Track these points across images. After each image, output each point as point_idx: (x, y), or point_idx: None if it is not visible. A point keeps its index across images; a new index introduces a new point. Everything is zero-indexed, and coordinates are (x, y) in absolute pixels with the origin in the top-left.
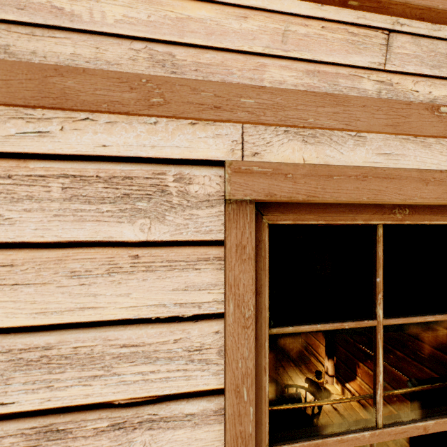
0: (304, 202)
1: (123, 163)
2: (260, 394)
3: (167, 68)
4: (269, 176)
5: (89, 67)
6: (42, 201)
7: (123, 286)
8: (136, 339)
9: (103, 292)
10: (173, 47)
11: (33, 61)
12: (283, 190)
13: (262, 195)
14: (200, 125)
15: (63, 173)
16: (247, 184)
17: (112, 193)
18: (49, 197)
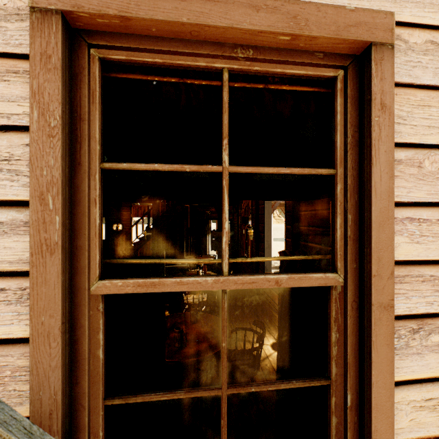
0: (133, 34)
1: None
2: (85, 220)
3: None
4: None
5: None
6: None
7: None
8: None
9: None
10: None
11: None
12: (92, 3)
13: (68, 6)
14: None
15: None
16: None
17: None
18: None
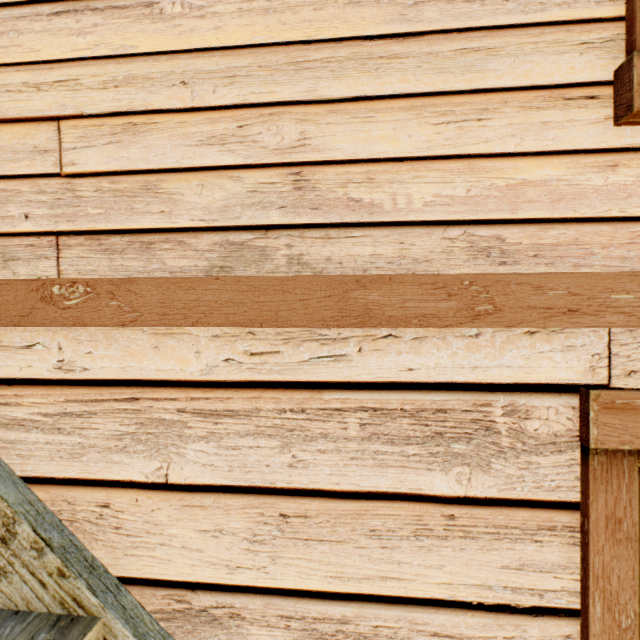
0: None
1: (433, 391)
2: None
3: (493, 258)
4: None
5: (391, 269)
6: (337, 440)
7: (434, 555)
8: (451, 627)
9: (409, 559)
10: (502, 228)
11: (328, 269)
12: None
13: None
14: (541, 334)
15: (360, 405)
16: (625, 426)
17: (419, 430)
18: (345, 435)
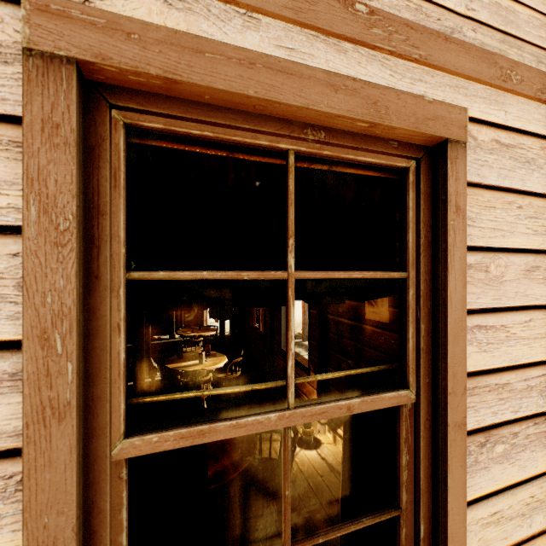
0: (176, 97)
1: None
2: (105, 358)
3: None
4: (100, 29)
5: None
6: None
7: None
8: None
9: None
10: None
11: None
12: (125, 55)
13: (88, 54)
14: None
15: None
16: (61, 33)
17: None
18: None
